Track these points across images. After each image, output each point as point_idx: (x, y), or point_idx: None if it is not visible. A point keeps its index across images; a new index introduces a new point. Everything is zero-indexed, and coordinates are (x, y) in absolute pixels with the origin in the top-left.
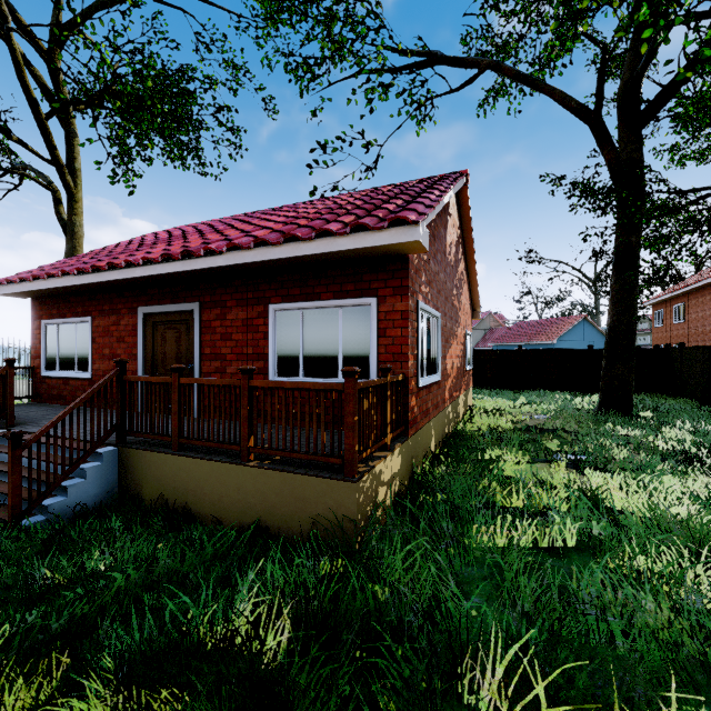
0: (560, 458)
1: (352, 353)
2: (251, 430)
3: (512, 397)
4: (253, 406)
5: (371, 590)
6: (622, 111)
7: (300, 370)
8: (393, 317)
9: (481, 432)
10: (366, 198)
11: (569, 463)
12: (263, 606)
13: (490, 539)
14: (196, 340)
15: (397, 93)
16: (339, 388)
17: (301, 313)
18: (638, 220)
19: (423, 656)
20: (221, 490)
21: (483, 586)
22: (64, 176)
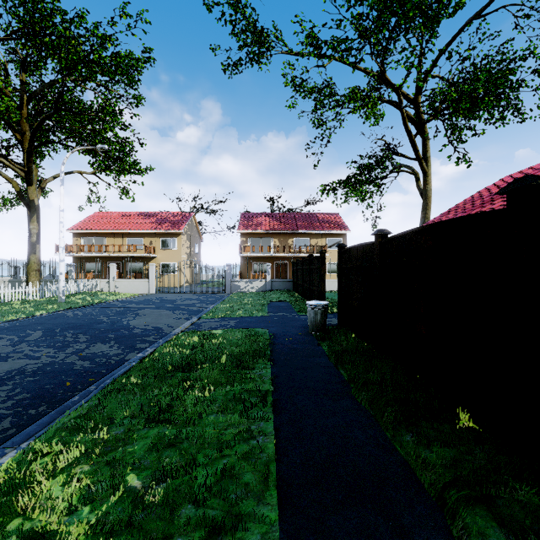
0: None
1: None
2: None
3: None
4: None
5: None
6: None
7: None
8: None
9: None
10: None
11: None
12: None
13: None
14: None
15: None
16: None
17: None
18: None
19: None
20: None
21: None
22: (422, 164)
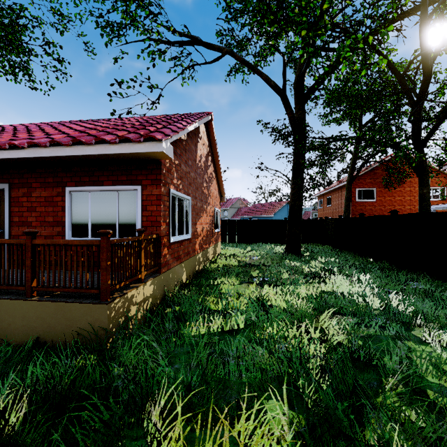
0: (255, 280)
1: (125, 221)
2: (34, 275)
3: (244, 247)
4: (36, 257)
5: (111, 371)
6: (296, 92)
7: (89, 232)
8: (152, 198)
9: (219, 268)
10: (143, 121)
11: (259, 283)
12: (12, 395)
13: (192, 329)
14: (6, 211)
15: (171, 58)
16: (97, 243)
17: (90, 194)
18: (301, 151)
19: (123, 404)
20: (9, 320)
21: (184, 357)
22: None
